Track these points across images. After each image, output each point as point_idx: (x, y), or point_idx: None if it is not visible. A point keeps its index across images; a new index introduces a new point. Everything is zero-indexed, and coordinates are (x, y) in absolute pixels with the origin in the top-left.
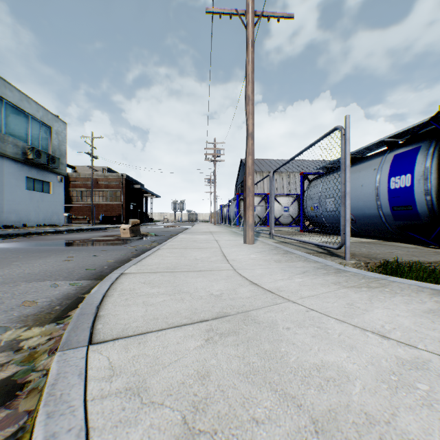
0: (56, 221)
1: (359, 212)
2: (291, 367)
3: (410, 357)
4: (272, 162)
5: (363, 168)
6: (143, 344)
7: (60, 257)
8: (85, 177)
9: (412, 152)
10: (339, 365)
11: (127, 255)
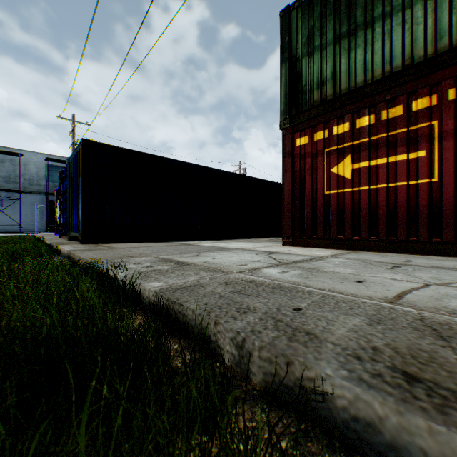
0: None
1: None
2: None
3: None
4: None
5: None
6: None
7: None
8: None
9: None
10: None
11: None
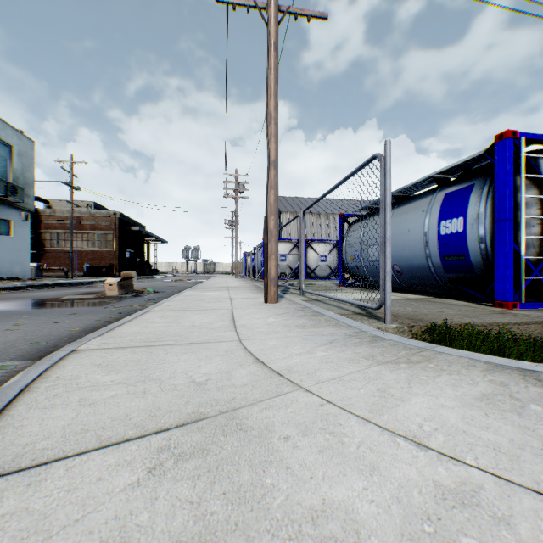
0: (18, 273)
1: (406, 263)
2: (271, 518)
3: (454, 483)
4: (308, 201)
5: (410, 209)
6: (35, 487)
7: (3, 325)
8: (63, 214)
9: (465, 191)
10: (350, 507)
11: (105, 320)
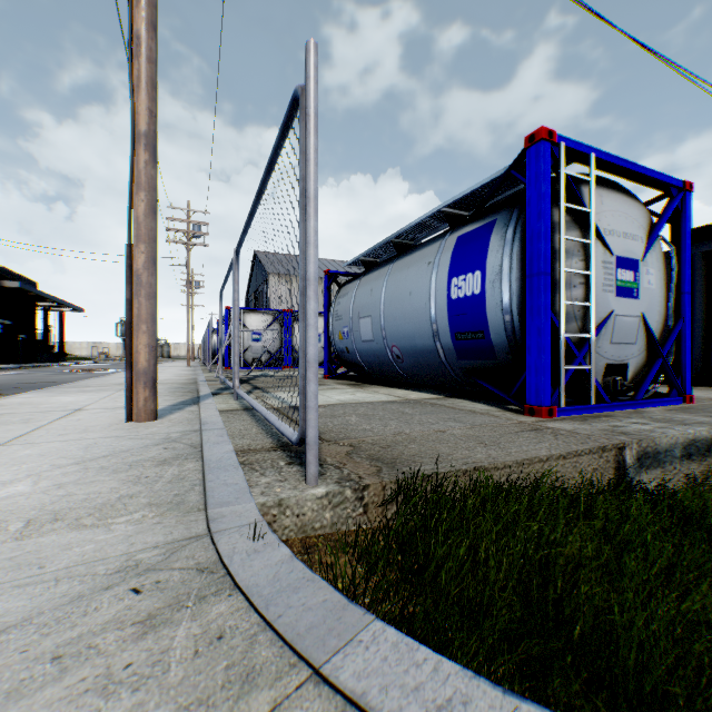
0: None
1: (408, 343)
2: None
3: None
4: None
5: (414, 261)
6: None
7: None
8: None
9: (484, 231)
10: None
11: None
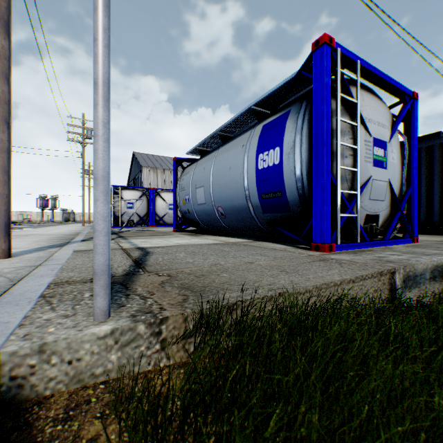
0: None
1: (229, 204)
2: None
3: None
4: (168, 160)
5: (232, 145)
6: None
7: None
8: None
9: (282, 119)
10: None
11: None
